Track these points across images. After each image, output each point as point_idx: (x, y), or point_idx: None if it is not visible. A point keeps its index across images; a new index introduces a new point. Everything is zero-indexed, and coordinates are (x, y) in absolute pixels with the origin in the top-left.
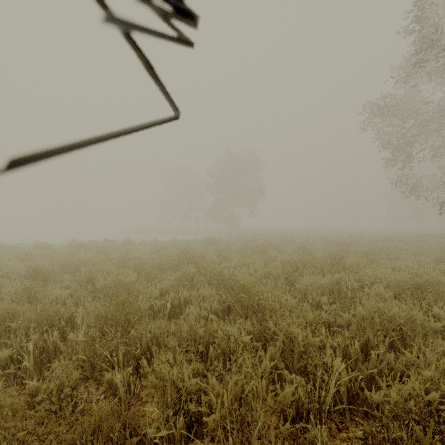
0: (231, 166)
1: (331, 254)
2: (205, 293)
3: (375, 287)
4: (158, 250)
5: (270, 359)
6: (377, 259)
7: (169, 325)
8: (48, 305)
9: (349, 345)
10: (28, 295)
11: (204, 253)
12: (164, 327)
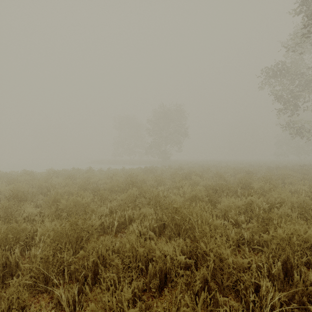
0: (165, 116)
1: (241, 180)
2: (145, 212)
3: (282, 208)
4: (111, 176)
5: (203, 279)
6: (277, 183)
7: (114, 242)
8: (14, 224)
9: (272, 265)
10: (5, 213)
11: (144, 179)
12: (110, 243)
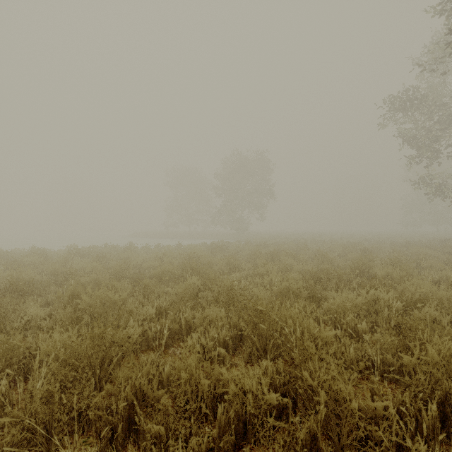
0: (240, 167)
1: (356, 263)
2: (211, 315)
3: (427, 309)
4: (161, 257)
5: (310, 437)
6: (411, 269)
7: (162, 366)
8: (4, 337)
9: (422, 410)
10: None
11: (211, 261)
12: (156, 368)
